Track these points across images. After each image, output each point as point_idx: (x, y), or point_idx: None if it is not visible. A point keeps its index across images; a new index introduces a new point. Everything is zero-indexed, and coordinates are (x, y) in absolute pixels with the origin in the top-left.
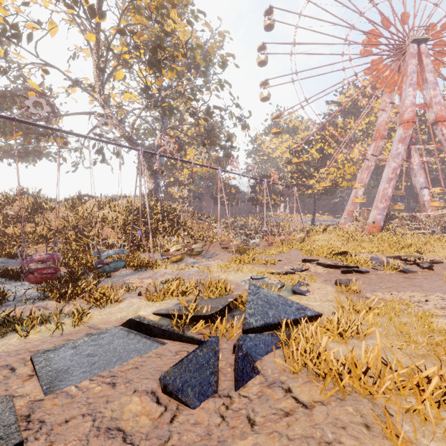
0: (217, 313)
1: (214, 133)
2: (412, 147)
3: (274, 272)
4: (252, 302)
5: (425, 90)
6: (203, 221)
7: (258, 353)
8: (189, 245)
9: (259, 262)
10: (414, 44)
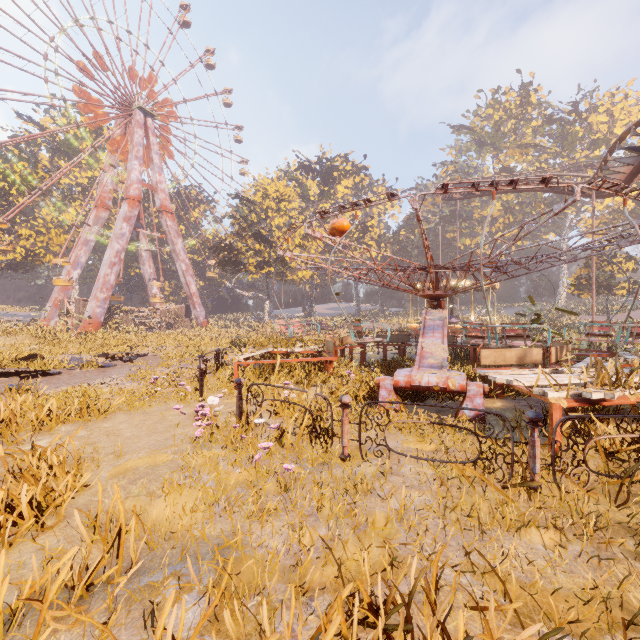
0: None
1: None
2: (139, 230)
3: None
4: None
5: (152, 171)
6: None
7: None
8: None
9: None
10: (142, 113)
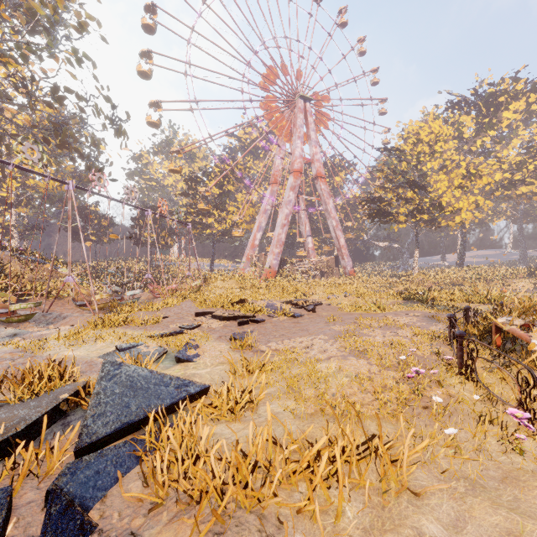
0: (22, 434)
1: (67, 130)
2: (301, 196)
3: (155, 335)
4: (104, 393)
5: (309, 146)
6: (43, 265)
7: (101, 487)
8: (7, 306)
9: (136, 322)
10: (302, 101)
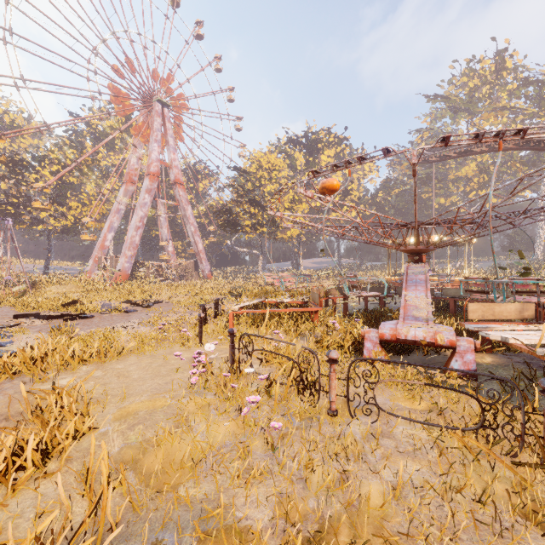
0: None
1: None
2: (158, 200)
3: None
4: None
5: (168, 151)
6: None
7: None
8: None
9: None
10: (160, 105)
